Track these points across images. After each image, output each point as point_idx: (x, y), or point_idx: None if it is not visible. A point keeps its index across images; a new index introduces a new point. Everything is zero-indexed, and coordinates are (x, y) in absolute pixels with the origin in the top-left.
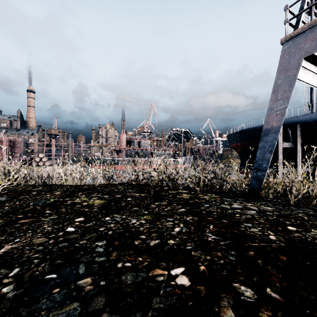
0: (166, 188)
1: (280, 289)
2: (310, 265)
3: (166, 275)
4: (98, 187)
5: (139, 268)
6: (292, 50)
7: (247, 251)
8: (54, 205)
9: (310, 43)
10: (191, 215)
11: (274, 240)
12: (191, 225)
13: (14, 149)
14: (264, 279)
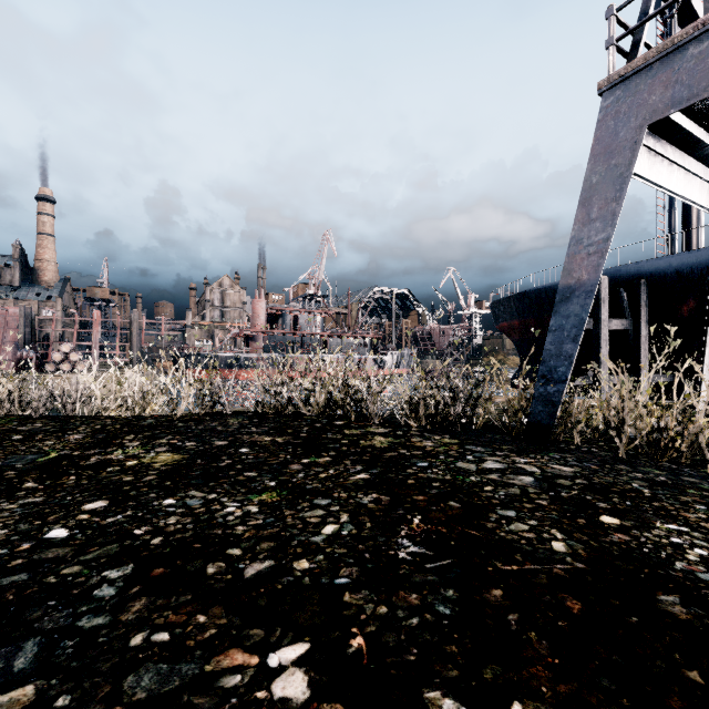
0: (341, 423)
1: (549, 705)
2: (639, 626)
3: (252, 669)
4: (179, 422)
5: (188, 647)
6: (623, 108)
7: (488, 589)
8: (54, 467)
9: (662, 93)
10: (378, 489)
11: (560, 554)
12: (368, 516)
13: (2, 334)
14: (513, 674)
